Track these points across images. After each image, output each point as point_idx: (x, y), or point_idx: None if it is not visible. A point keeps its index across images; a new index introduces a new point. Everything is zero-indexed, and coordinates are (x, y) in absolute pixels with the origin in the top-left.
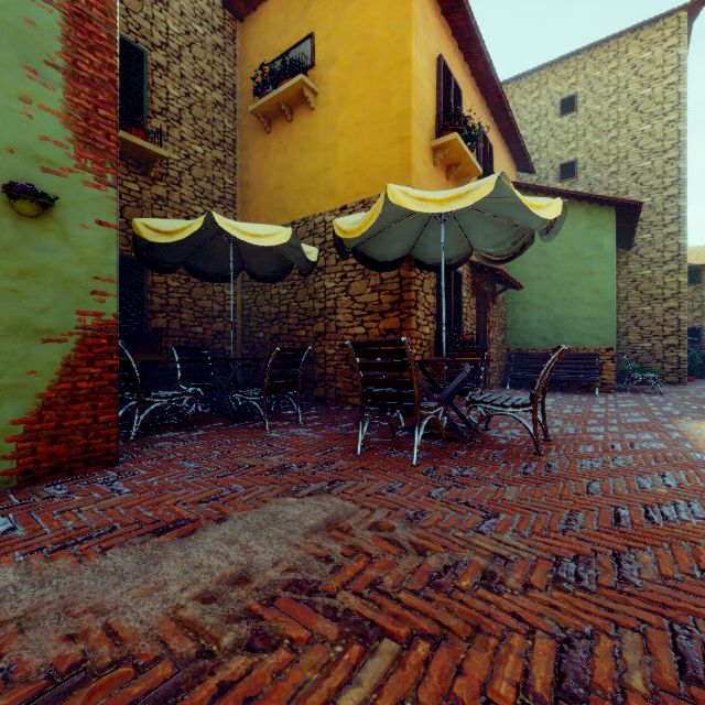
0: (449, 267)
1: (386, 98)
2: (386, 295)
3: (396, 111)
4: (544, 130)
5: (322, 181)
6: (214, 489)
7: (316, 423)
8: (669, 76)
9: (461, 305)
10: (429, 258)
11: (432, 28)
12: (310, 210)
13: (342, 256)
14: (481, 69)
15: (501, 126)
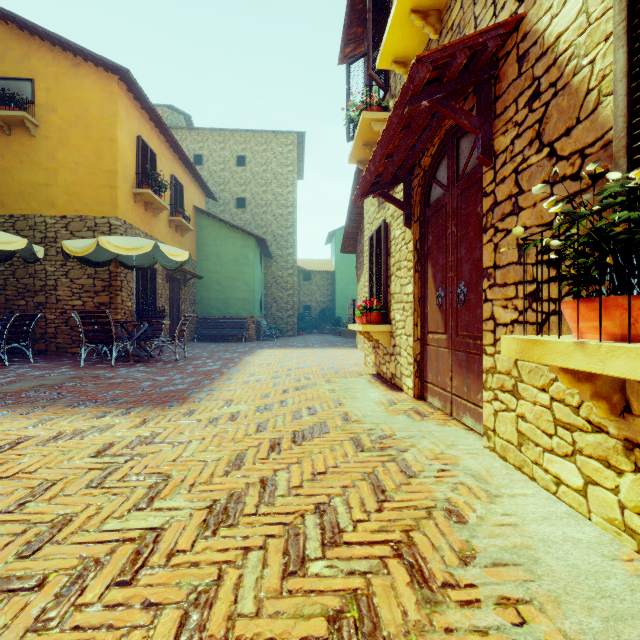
0: (143, 268)
1: (99, 156)
2: (99, 281)
3: (107, 167)
4: (228, 172)
5: (43, 192)
6: (1, 379)
7: (45, 362)
8: (290, 166)
9: (156, 289)
10: (130, 262)
11: (134, 118)
12: (30, 211)
13: (67, 259)
14: (172, 141)
15: (191, 171)
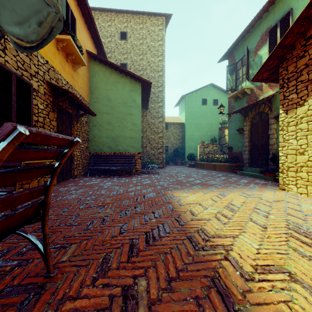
0: None
1: None
2: None
3: None
4: (113, 43)
5: None
6: None
7: None
8: (160, 41)
9: (31, 112)
10: None
11: None
12: None
13: None
14: None
15: (84, 13)
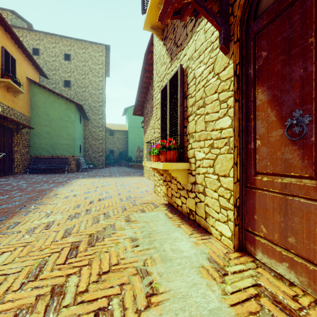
0: None
1: None
2: None
3: None
4: (58, 62)
5: None
6: None
7: None
8: (100, 65)
9: None
10: None
11: None
12: None
13: None
14: (1, 19)
15: (24, 51)
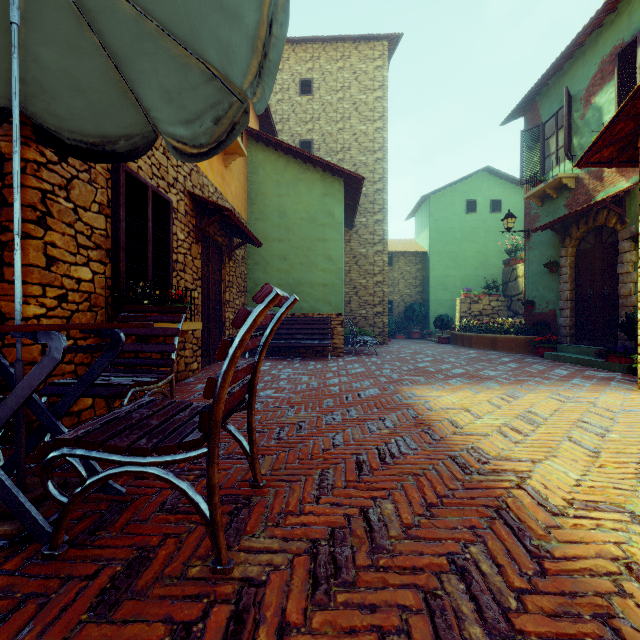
0: (114, 155)
1: None
2: None
3: None
4: (287, 104)
5: None
6: None
7: None
8: (377, 90)
9: (170, 247)
10: (64, 126)
11: None
12: None
13: None
14: None
15: None
